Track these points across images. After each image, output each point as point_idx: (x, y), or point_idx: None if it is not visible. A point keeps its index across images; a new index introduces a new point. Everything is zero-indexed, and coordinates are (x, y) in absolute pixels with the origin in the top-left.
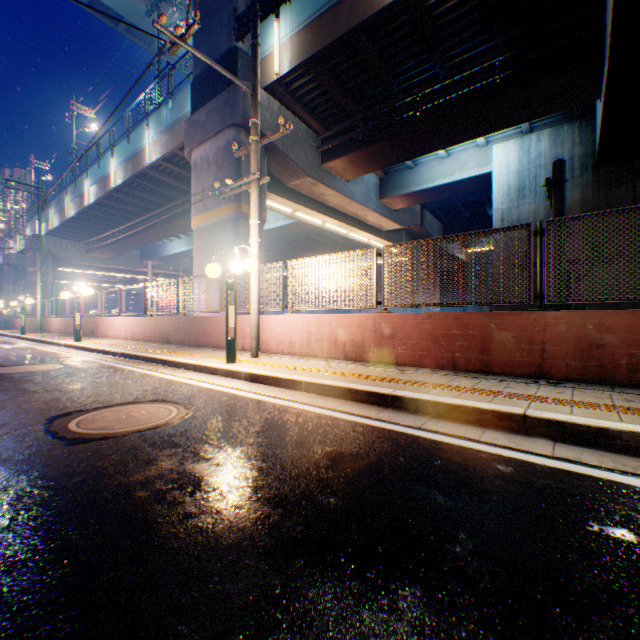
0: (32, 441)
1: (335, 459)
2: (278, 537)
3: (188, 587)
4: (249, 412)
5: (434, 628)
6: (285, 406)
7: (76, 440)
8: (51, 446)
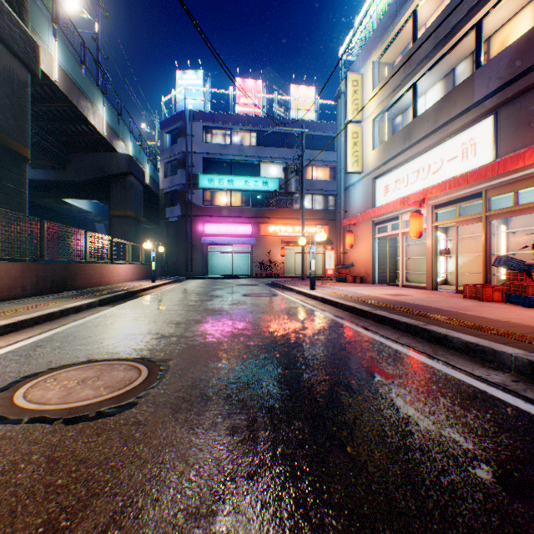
0: (183, 368)
1: (124, 325)
2: (178, 321)
3: (200, 321)
4: (45, 353)
5: (183, 314)
6: (13, 351)
7: (164, 361)
8: (180, 360)
